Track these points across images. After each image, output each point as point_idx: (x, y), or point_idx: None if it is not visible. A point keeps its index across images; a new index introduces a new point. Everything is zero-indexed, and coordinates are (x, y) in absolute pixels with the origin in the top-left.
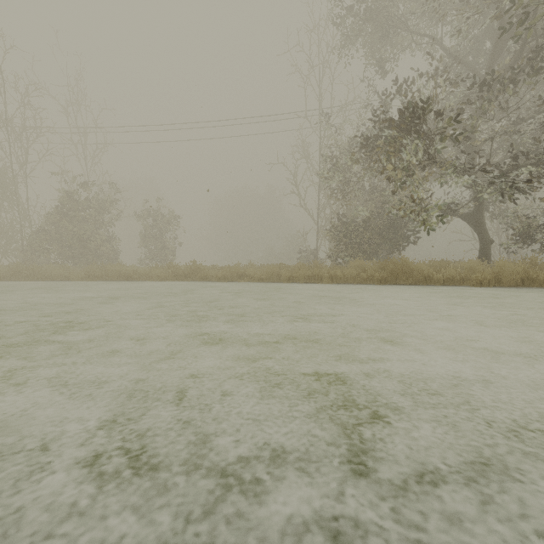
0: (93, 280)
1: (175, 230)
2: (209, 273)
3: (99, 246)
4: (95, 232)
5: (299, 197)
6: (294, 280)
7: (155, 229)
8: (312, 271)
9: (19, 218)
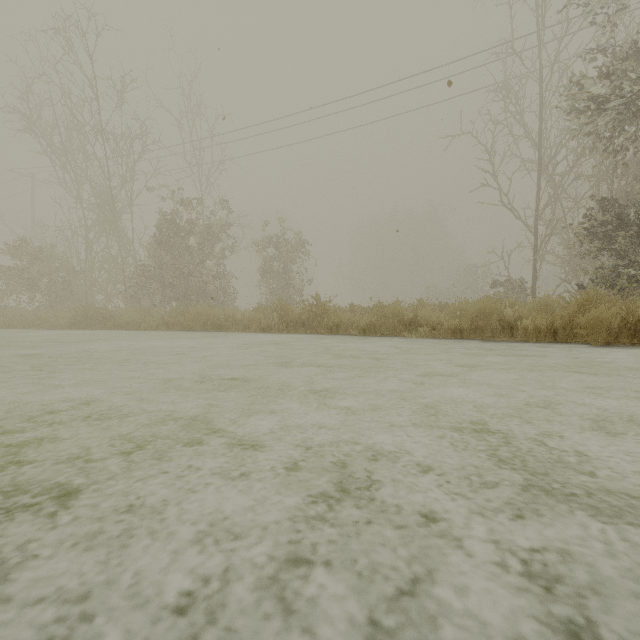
0: (170, 329)
1: (302, 261)
2: (344, 318)
3: (204, 285)
4: (201, 266)
5: (499, 189)
6: (558, 335)
7: (276, 260)
8: (621, 312)
9: (120, 252)
